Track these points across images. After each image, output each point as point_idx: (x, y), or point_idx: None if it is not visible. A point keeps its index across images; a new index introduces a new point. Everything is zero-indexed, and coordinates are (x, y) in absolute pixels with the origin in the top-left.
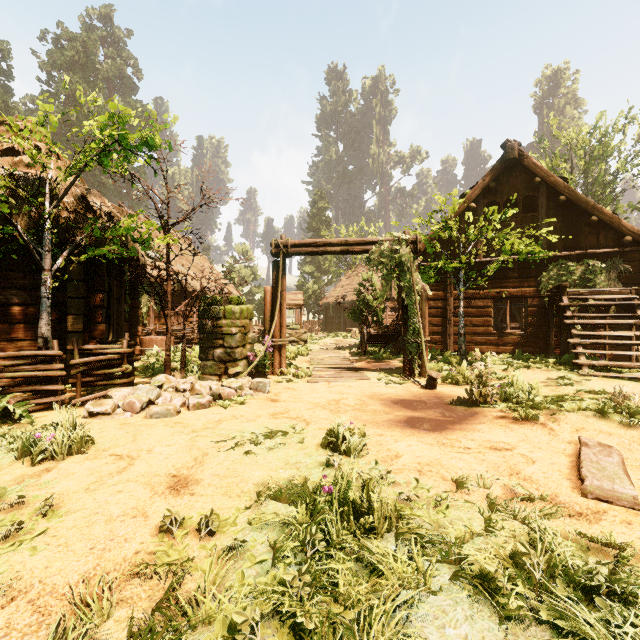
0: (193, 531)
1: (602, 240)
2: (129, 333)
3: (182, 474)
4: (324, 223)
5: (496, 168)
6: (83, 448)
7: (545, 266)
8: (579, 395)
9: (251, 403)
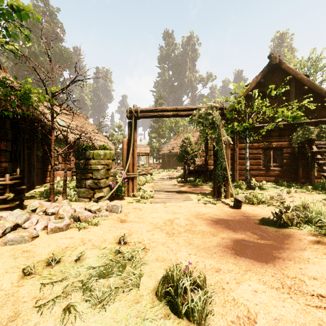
0: None
1: None
2: (42, 169)
3: None
4: None
5: (264, 70)
6: None
7: (294, 129)
8: None
9: (103, 224)
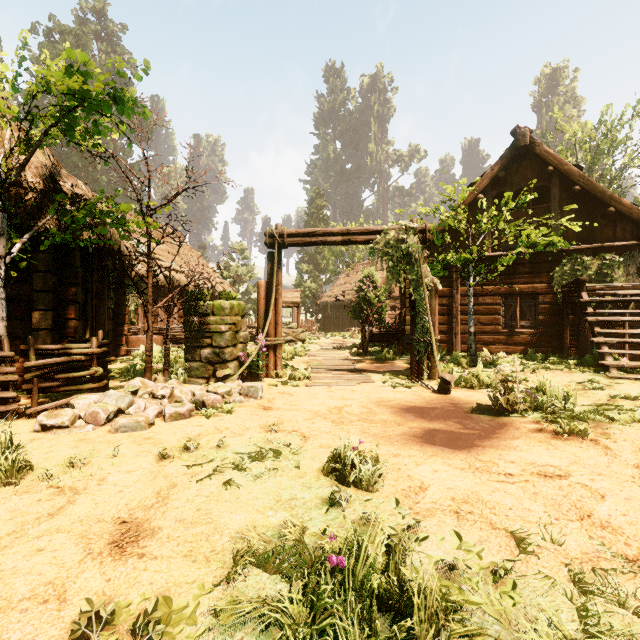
0: (126, 633)
1: (619, 233)
2: (114, 332)
3: (135, 519)
4: (322, 221)
5: (505, 157)
6: (15, 477)
7: (558, 260)
8: (614, 401)
9: (240, 412)
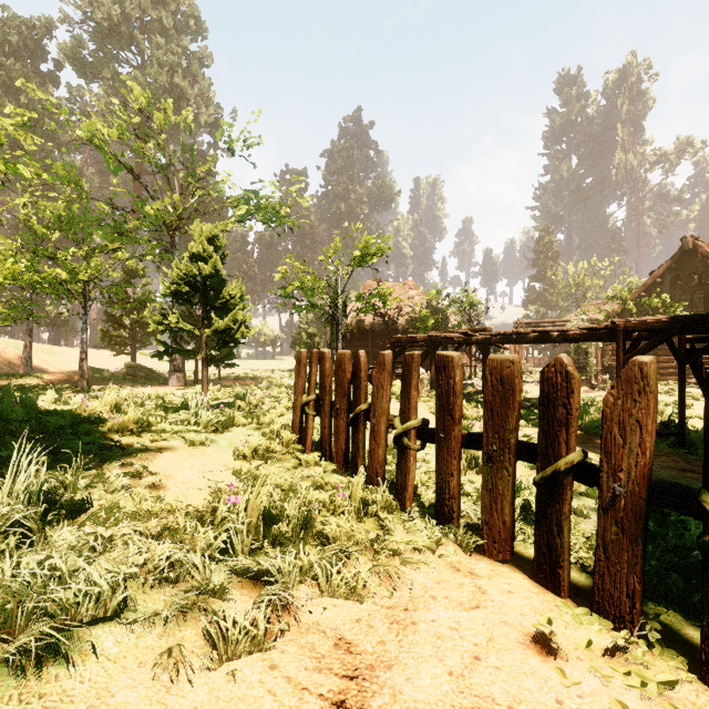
0: None
1: None
2: None
3: None
4: (551, 258)
5: (676, 255)
6: None
7: None
8: None
9: None
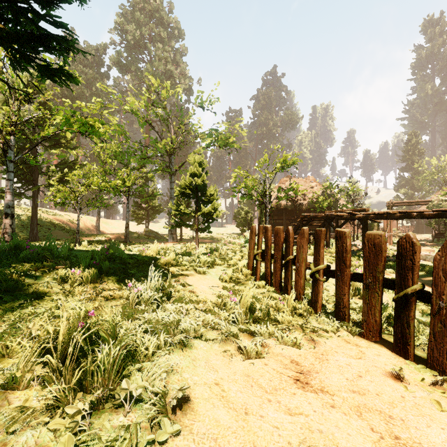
0: None
1: None
2: None
3: None
4: (417, 154)
5: None
6: None
7: None
8: None
9: None
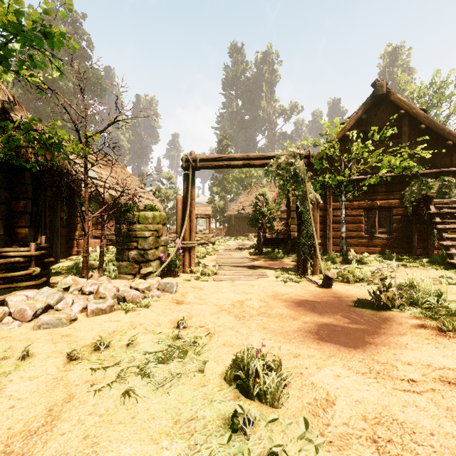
0: None
1: (455, 161)
2: (67, 237)
3: (8, 454)
4: None
5: (367, 103)
6: None
7: (408, 182)
8: None
9: (155, 306)
